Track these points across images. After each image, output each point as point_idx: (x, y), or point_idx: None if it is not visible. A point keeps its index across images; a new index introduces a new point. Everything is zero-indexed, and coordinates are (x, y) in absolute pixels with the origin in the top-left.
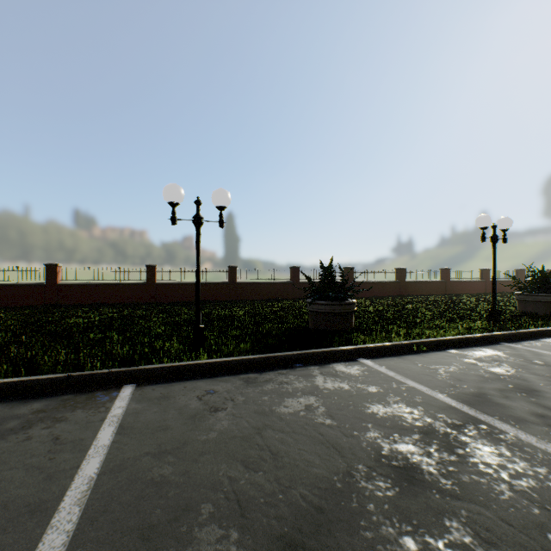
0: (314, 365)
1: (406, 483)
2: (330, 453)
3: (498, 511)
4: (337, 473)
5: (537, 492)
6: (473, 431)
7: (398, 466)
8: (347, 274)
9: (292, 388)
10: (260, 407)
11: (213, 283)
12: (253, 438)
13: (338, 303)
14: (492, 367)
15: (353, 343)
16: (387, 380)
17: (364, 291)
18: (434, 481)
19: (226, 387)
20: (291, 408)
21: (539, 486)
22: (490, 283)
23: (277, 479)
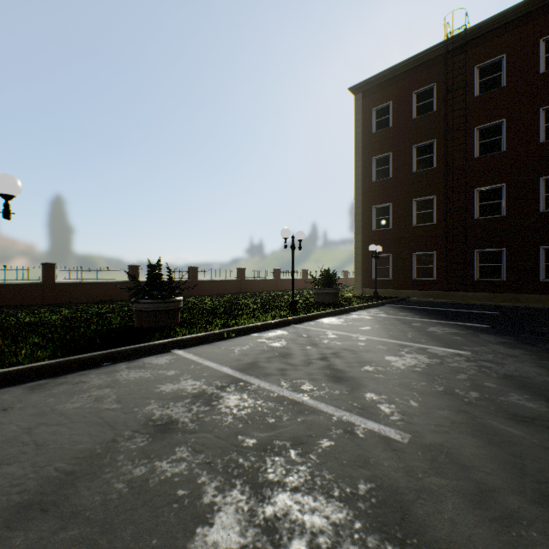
0: (124, 361)
1: (161, 433)
2: (103, 430)
3: (217, 432)
4: (102, 442)
5: (249, 415)
6: (233, 388)
7: (161, 424)
8: (192, 273)
9: (88, 386)
10: (40, 409)
11: (17, 284)
12: (19, 438)
13: (163, 301)
14: (274, 342)
15: (172, 336)
16: (189, 364)
17: (209, 289)
18: (183, 427)
19: (1, 399)
20: (79, 403)
21: (252, 411)
22: (308, 281)
23: (34, 463)
